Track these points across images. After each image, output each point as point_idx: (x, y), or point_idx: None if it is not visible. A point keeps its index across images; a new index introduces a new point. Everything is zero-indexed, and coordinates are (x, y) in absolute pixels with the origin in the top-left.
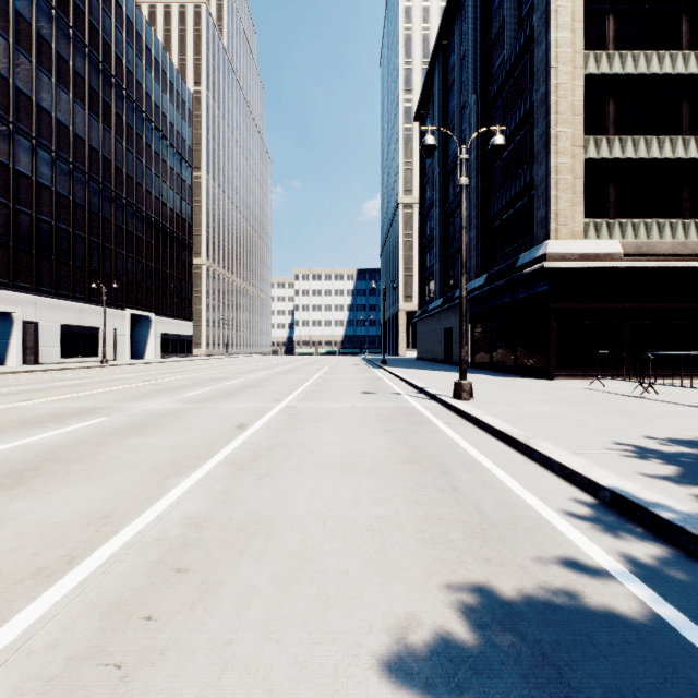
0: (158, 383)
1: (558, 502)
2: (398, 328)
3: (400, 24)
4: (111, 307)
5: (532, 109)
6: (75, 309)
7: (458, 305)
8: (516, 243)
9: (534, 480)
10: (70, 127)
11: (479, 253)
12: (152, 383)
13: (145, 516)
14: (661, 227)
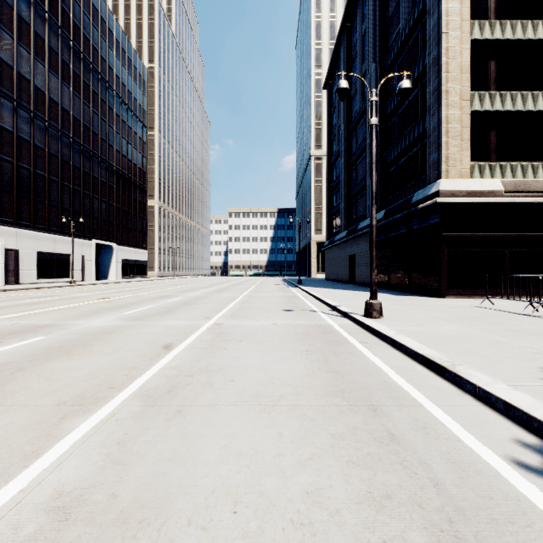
0: (109, 301)
1: (525, 462)
2: (310, 255)
3: (312, 13)
4: (80, 237)
5: (424, 71)
6: (50, 239)
7: (360, 236)
8: (410, 184)
9: (479, 422)
10: (45, 92)
11: (378, 193)
12: (104, 301)
13: (4, 491)
14: (535, 169)
